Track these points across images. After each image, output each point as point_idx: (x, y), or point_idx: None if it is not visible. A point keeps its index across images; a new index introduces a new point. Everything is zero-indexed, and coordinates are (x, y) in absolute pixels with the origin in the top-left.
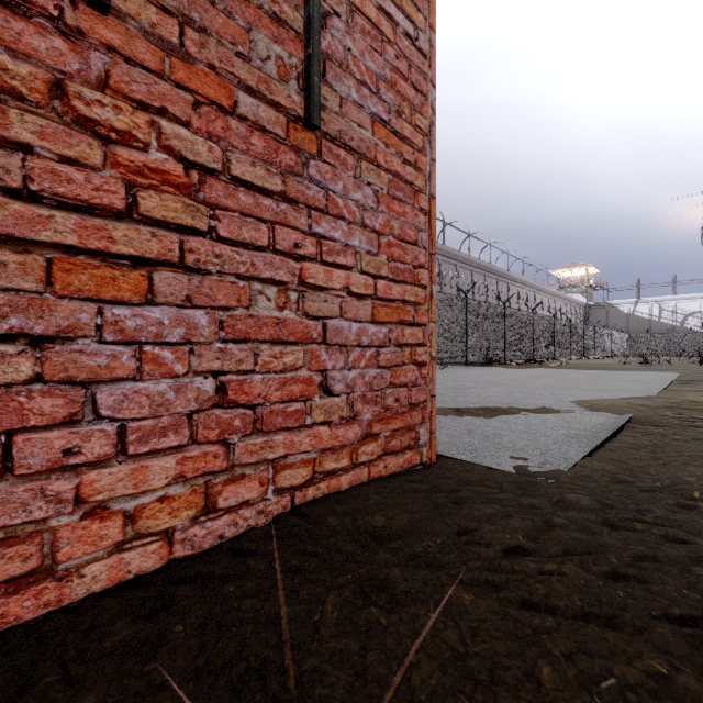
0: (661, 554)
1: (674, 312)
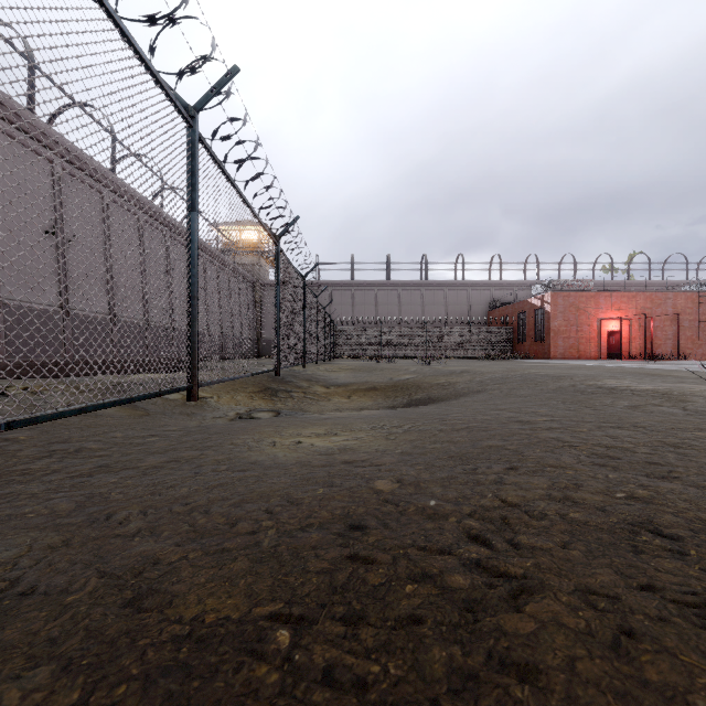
0: None
1: None
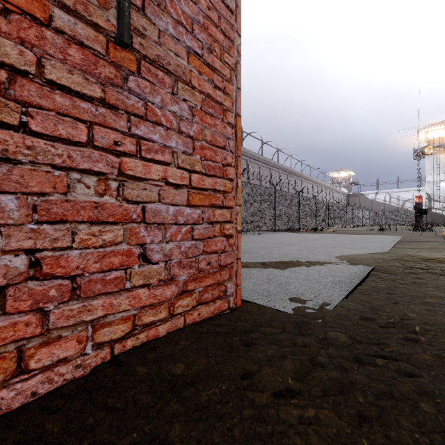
0: (396, 391)
1: (398, 199)
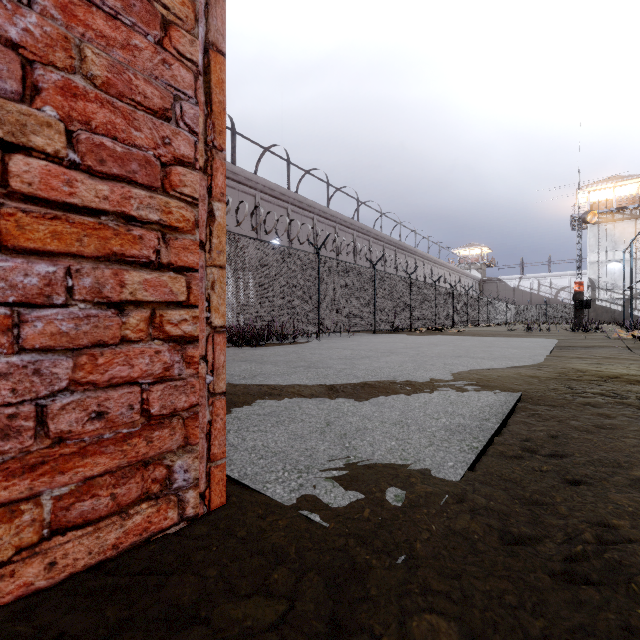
0: None
1: (550, 287)
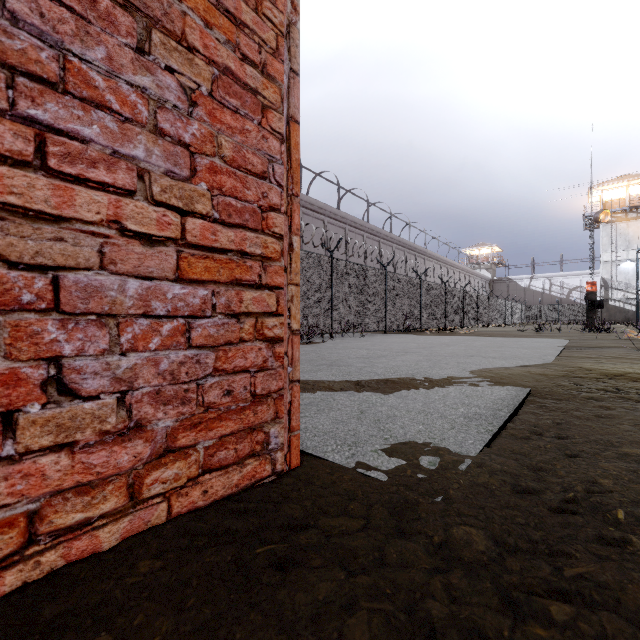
0: None
1: (562, 286)
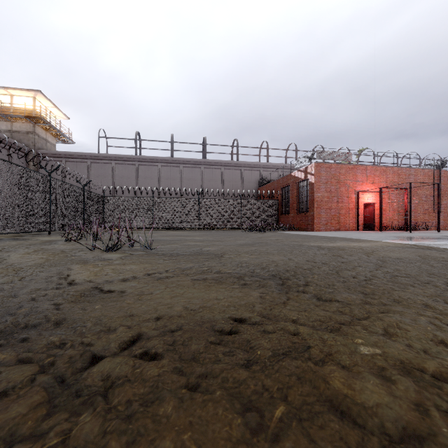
0: None
1: None
